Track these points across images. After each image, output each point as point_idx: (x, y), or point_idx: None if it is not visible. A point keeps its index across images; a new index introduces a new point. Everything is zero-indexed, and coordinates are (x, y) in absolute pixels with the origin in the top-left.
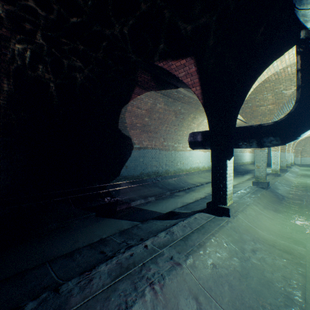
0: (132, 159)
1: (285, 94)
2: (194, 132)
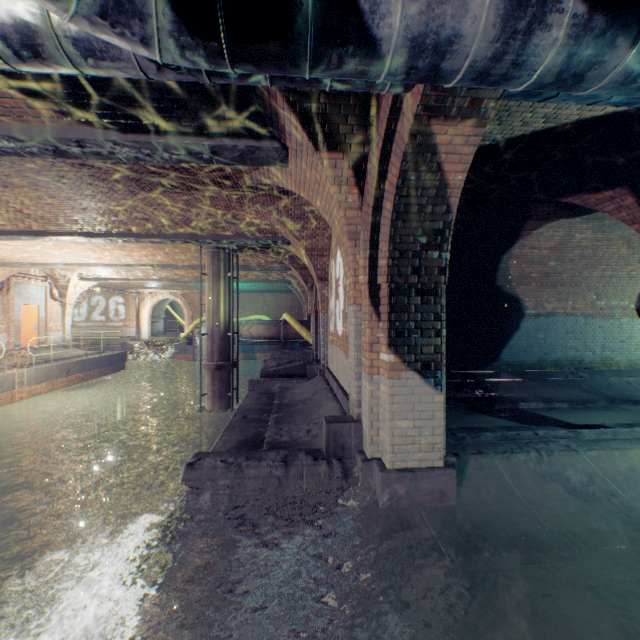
0: (521, 334)
1: None
2: None
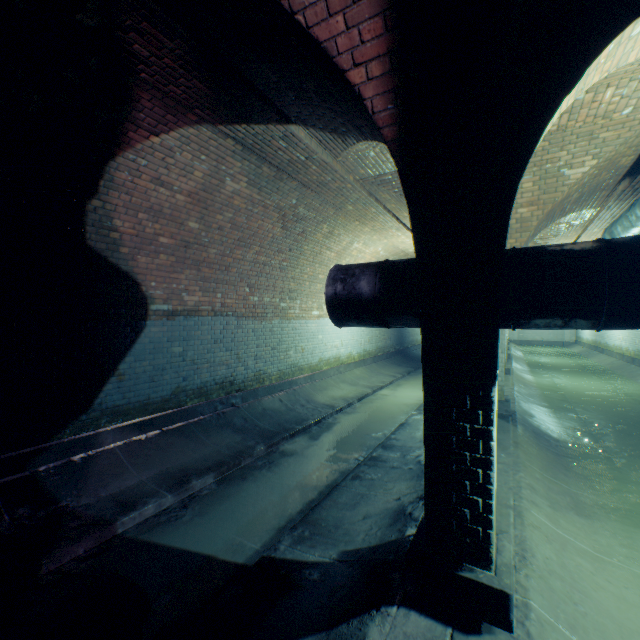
0: (144, 349)
1: (565, 178)
2: (349, 267)
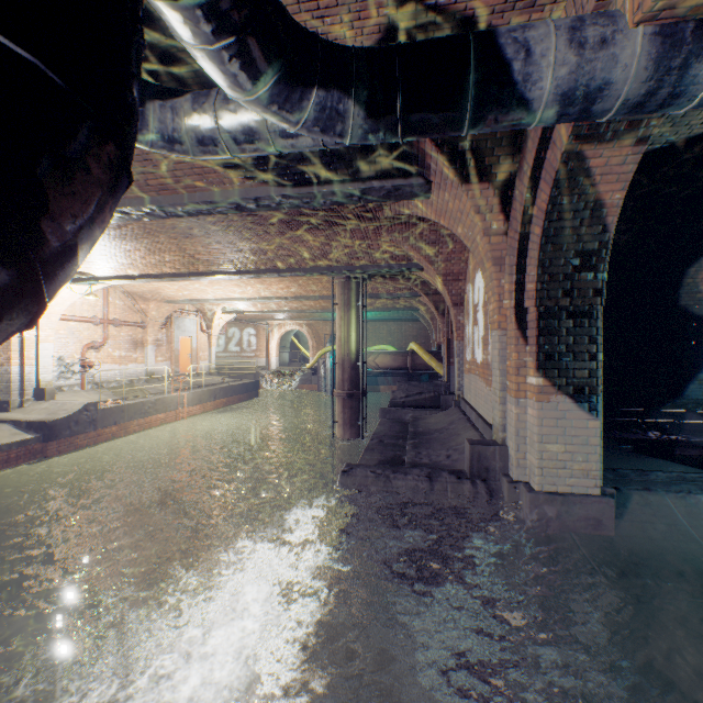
0: None
1: None
2: None
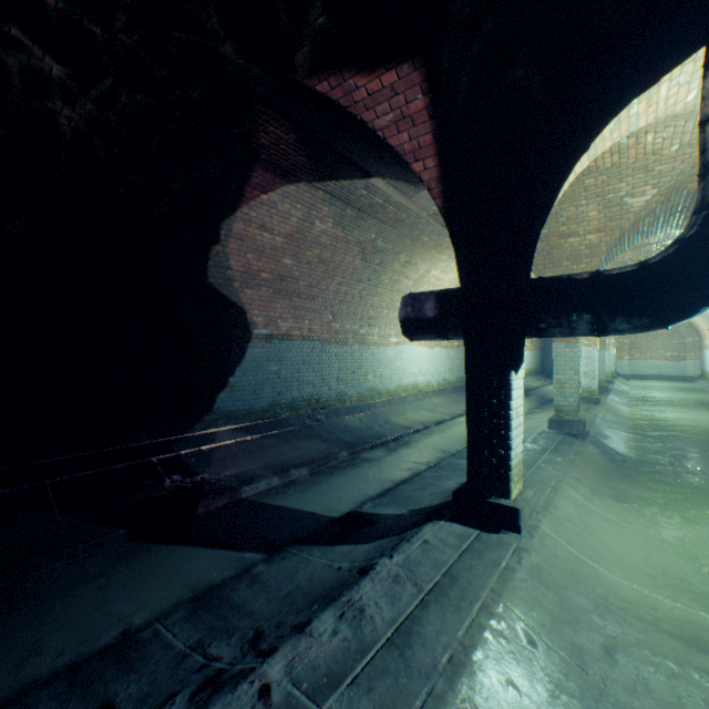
0: (248, 367)
1: (628, 206)
2: (417, 294)
